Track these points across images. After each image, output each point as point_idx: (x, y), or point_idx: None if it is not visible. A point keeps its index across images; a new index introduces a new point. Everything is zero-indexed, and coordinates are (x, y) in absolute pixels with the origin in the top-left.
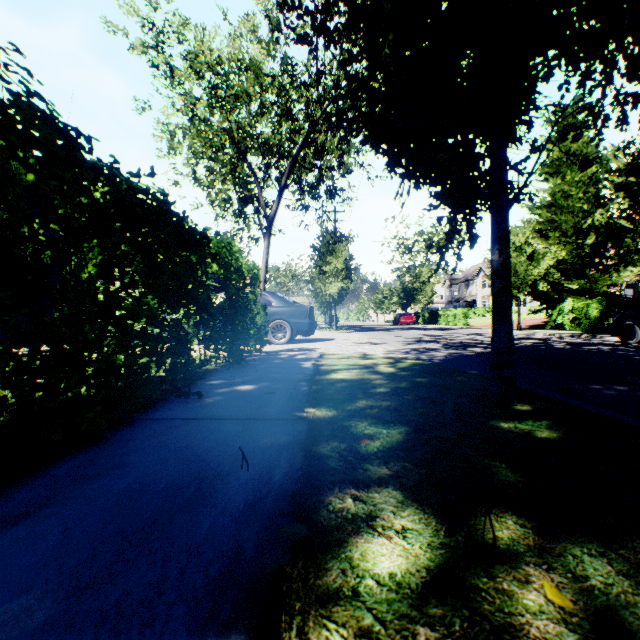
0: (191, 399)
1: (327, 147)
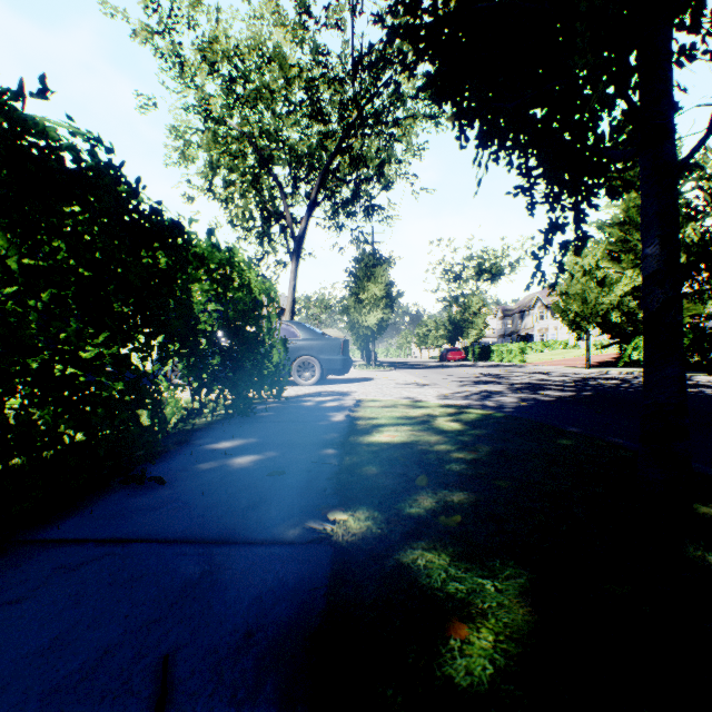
0: (143, 487)
1: (364, 155)
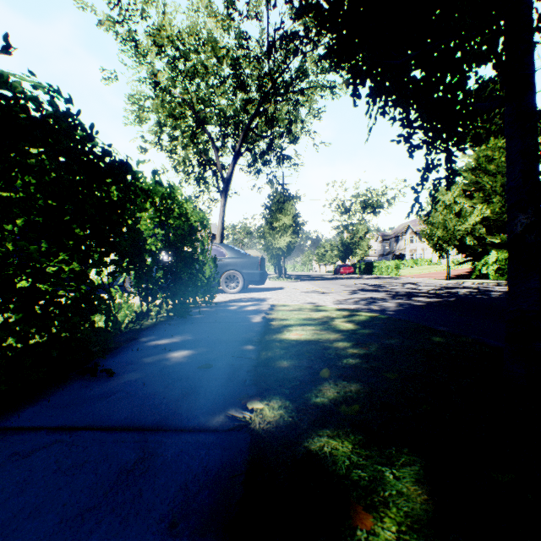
0: (95, 378)
1: (277, 117)
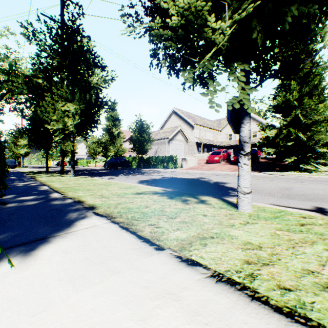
0: None
1: None
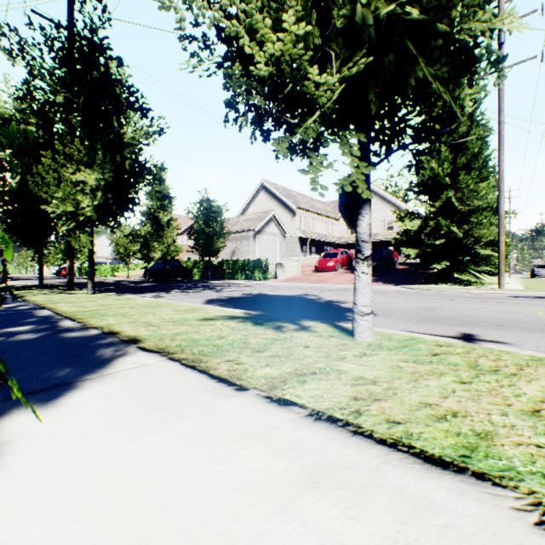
0: None
1: None
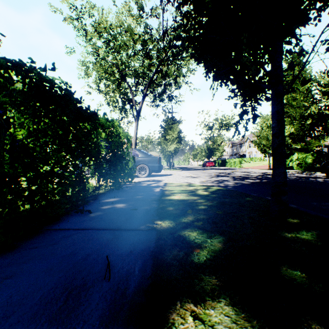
0: (84, 214)
1: (168, 73)
